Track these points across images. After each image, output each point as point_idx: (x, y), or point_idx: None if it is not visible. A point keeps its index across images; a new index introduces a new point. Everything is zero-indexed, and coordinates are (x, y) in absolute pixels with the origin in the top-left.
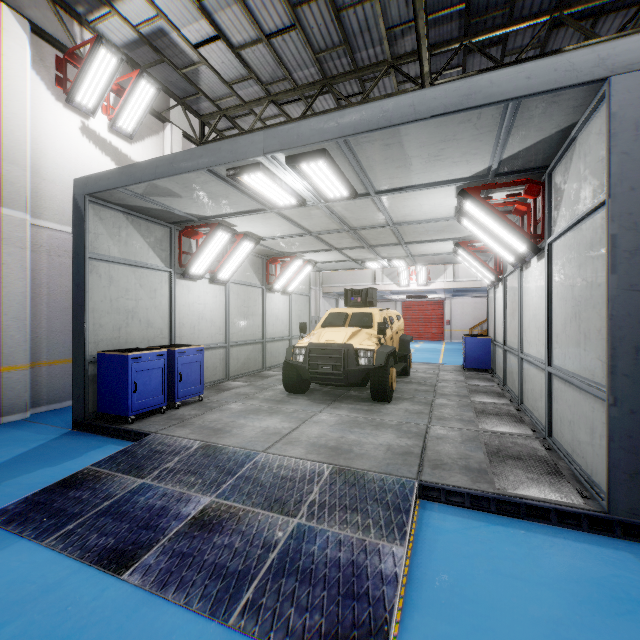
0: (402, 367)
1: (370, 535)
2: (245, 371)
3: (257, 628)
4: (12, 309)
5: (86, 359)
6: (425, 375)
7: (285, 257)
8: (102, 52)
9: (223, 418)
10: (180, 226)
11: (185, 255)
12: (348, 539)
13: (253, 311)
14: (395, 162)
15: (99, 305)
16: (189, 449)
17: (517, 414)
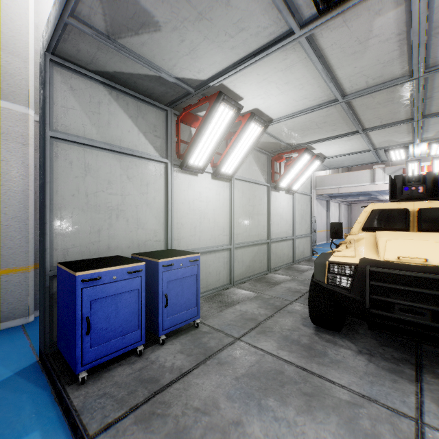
0: None
1: None
2: (250, 274)
3: None
4: (11, 208)
5: (47, 272)
6: None
7: (292, 151)
8: None
9: (220, 399)
10: (178, 111)
11: (184, 145)
12: None
13: (258, 210)
14: None
15: (69, 200)
16: None
17: None
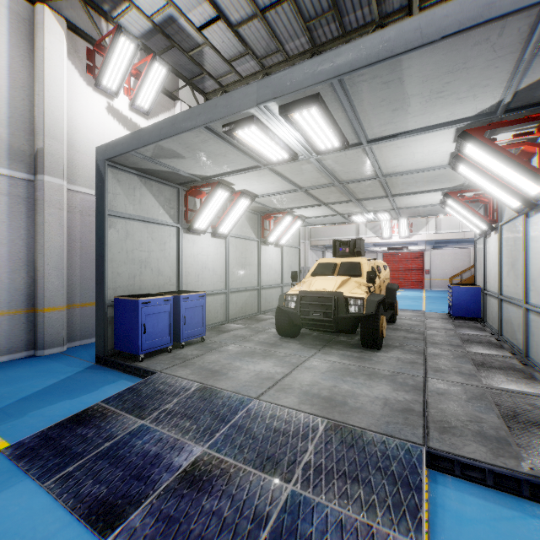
0: (390, 315)
1: (377, 518)
2: (243, 314)
3: None
4: (51, 260)
5: (106, 303)
6: (411, 322)
7: (278, 213)
8: (122, 40)
9: (221, 359)
10: (186, 187)
11: (190, 212)
12: (350, 521)
13: (250, 261)
14: (392, 104)
15: (117, 256)
16: (187, 390)
17: (524, 369)
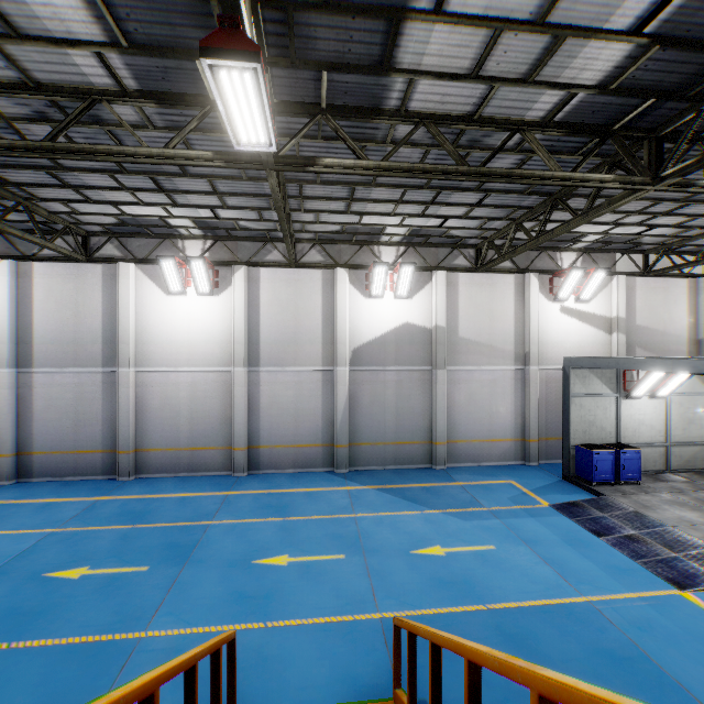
0: None
1: None
2: (688, 467)
3: (644, 566)
4: (532, 413)
5: (569, 447)
6: None
7: None
8: (573, 273)
9: (652, 501)
10: None
11: (627, 382)
12: (697, 569)
13: (698, 416)
14: None
15: (575, 419)
16: (626, 510)
17: None
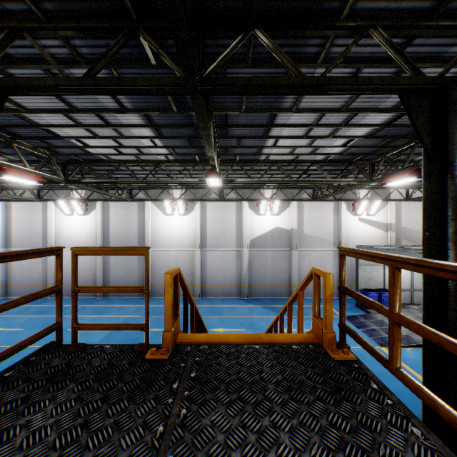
0: None
1: None
2: None
3: (372, 339)
4: None
5: (358, 290)
6: None
7: None
8: (363, 202)
9: None
10: None
11: None
12: None
13: None
14: None
15: (361, 276)
16: (377, 319)
17: None
